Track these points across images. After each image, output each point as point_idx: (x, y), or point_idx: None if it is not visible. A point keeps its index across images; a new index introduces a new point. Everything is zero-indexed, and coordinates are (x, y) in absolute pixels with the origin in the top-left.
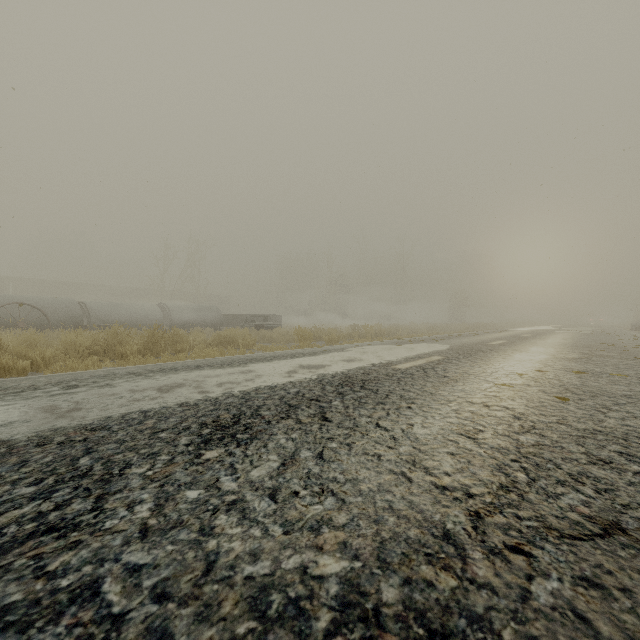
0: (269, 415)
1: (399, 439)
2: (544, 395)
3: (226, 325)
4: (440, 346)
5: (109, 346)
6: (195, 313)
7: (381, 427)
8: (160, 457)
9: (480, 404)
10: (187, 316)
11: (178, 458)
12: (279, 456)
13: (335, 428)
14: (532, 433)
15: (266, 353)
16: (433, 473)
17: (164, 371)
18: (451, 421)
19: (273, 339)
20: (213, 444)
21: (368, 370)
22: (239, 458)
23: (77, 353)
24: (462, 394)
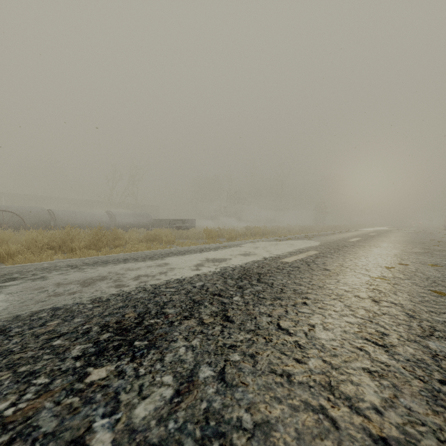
0: (173, 313)
1: (305, 347)
2: (419, 288)
3: (155, 226)
4: (313, 242)
5: (63, 242)
6: (133, 218)
7: (283, 329)
8: (37, 380)
9: (368, 299)
10: (127, 220)
11: (57, 381)
12: (175, 377)
13: (237, 331)
14: (437, 337)
15: (181, 248)
16: (360, 409)
17: (96, 264)
18: (350, 321)
19: (188, 237)
20: (105, 356)
21: (261, 263)
22: (128, 381)
23: (38, 248)
24: (347, 288)
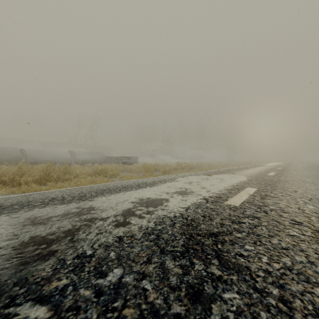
0: None
1: None
2: None
3: (107, 162)
4: (239, 177)
5: (15, 177)
6: (89, 155)
7: None
8: None
9: None
10: (85, 157)
11: None
12: None
13: None
14: None
15: (121, 182)
16: None
17: (10, 207)
18: None
19: (132, 170)
20: None
21: (206, 209)
22: None
23: None
24: None
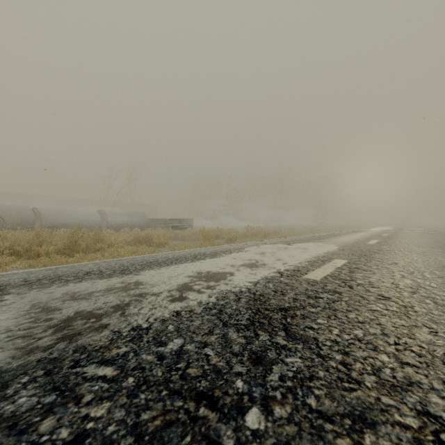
0: None
1: None
2: None
3: (151, 226)
4: (328, 246)
5: (31, 246)
6: (126, 217)
7: None
8: None
9: None
10: (120, 219)
11: None
12: None
13: None
14: None
15: (171, 253)
16: None
17: (38, 282)
18: None
19: (185, 237)
20: None
21: (278, 284)
22: None
23: None
24: None
